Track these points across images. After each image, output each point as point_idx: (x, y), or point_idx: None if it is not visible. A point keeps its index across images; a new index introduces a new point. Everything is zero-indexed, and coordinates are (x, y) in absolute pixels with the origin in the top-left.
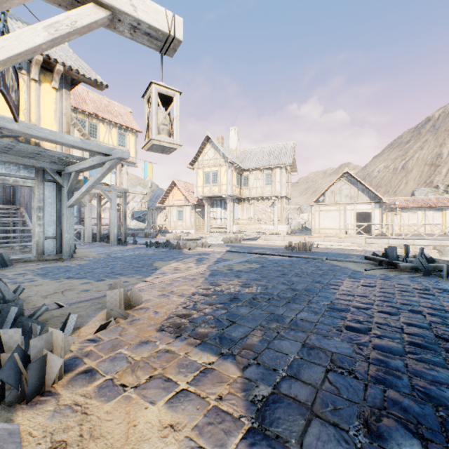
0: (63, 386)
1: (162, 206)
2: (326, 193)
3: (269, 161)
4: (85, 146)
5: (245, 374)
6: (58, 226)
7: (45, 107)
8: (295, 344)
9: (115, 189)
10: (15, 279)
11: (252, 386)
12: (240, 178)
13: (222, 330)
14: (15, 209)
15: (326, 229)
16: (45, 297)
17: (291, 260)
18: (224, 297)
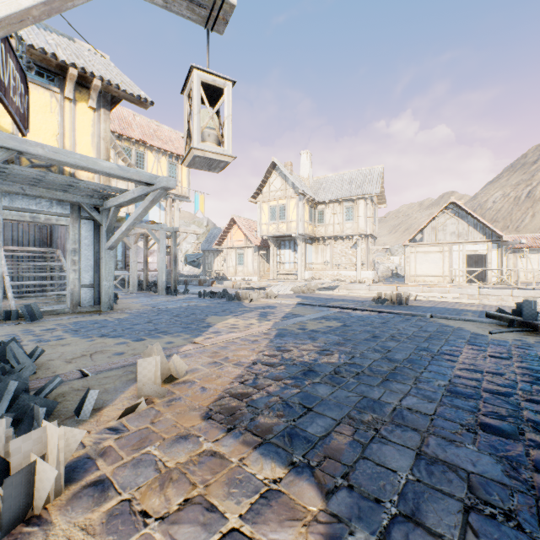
0: (59, 509)
1: (219, 248)
2: (425, 230)
3: (349, 190)
4: (123, 174)
5: (331, 506)
6: (96, 272)
7: (81, 131)
8: (404, 452)
9: (163, 228)
10: (41, 336)
11: (344, 531)
12: (313, 213)
13: (292, 421)
14: (51, 252)
15: (425, 276)
16: (70, 362)
17: (383, 317)
18: (295, 369)
